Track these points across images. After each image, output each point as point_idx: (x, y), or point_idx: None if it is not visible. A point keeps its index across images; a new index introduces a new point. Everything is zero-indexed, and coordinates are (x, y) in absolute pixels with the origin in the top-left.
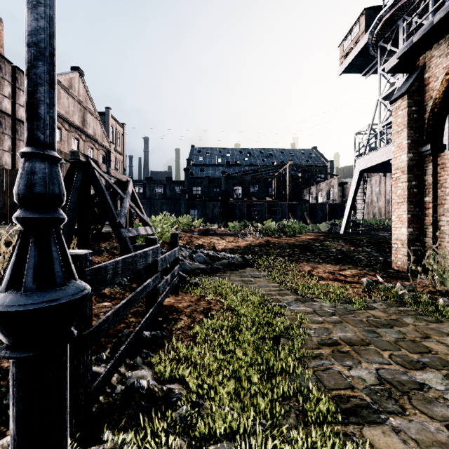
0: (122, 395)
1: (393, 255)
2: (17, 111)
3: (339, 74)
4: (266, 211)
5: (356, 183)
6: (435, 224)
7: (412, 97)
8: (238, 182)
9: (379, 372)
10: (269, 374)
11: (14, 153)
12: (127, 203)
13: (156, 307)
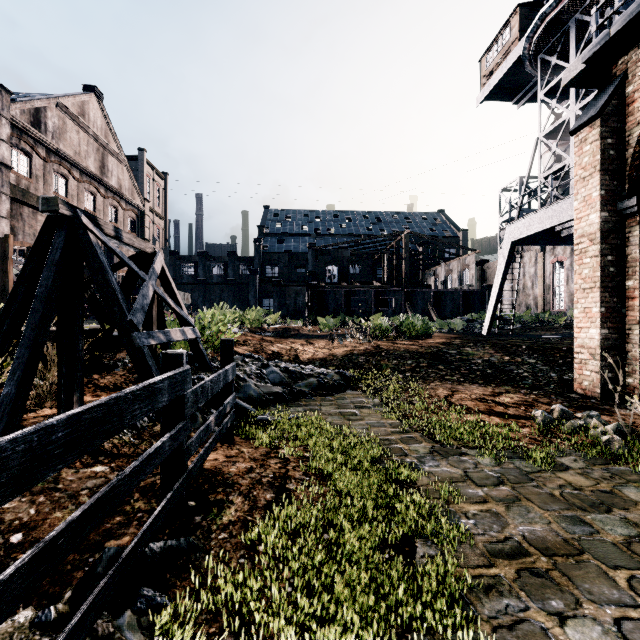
0: None
1: (575, 371)
2: None
3: (480, 102)
4: (372, 301)
5: (506, 260)
6: None
7: (608, 124)
8: (333, 259)
9: (623, 631)
10: None
11: None
12: (149, 288)
13: (180, 486)
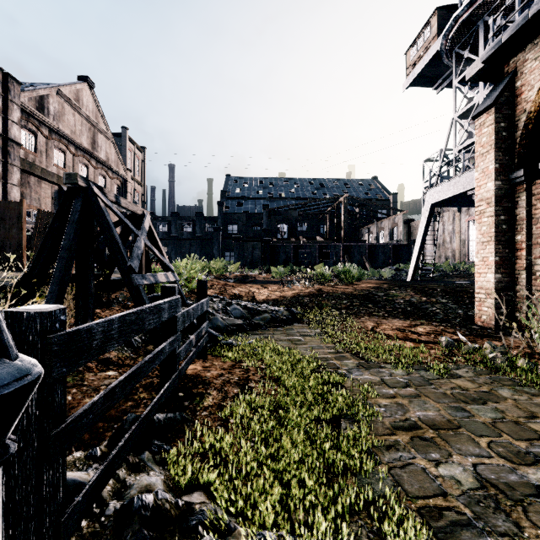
0: (114, 520)
1: (476, 308)
2: (9, 129)
3: (406, 88)
4: (316, 254)
5: (427, 219)
6: (529, 269)
7: (501, 111)
8: (283, 219)
9: (477, 470)
10: (327, 475)
11: (5, 182)
12: (142, 241)
13: (174, 379)
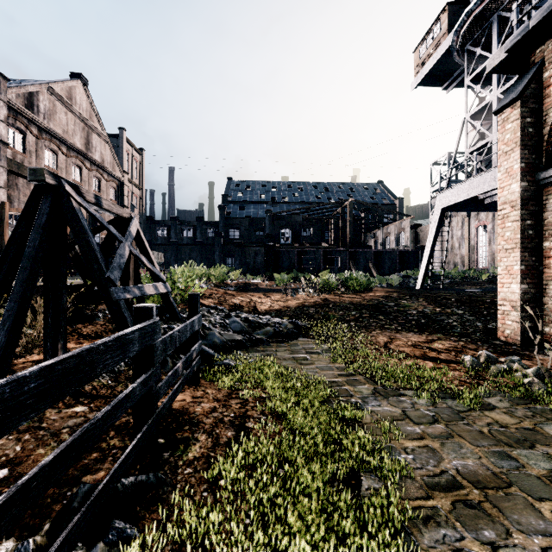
0: None
1: (498, 321)
2: None
3: (415, 87)
4: (321, 260)
5: (437, 224)
6: None
7: (527, 105)
8: (287, 224)
9: None
10: None
11: None
12: (126, 248)
13: (150, 426)
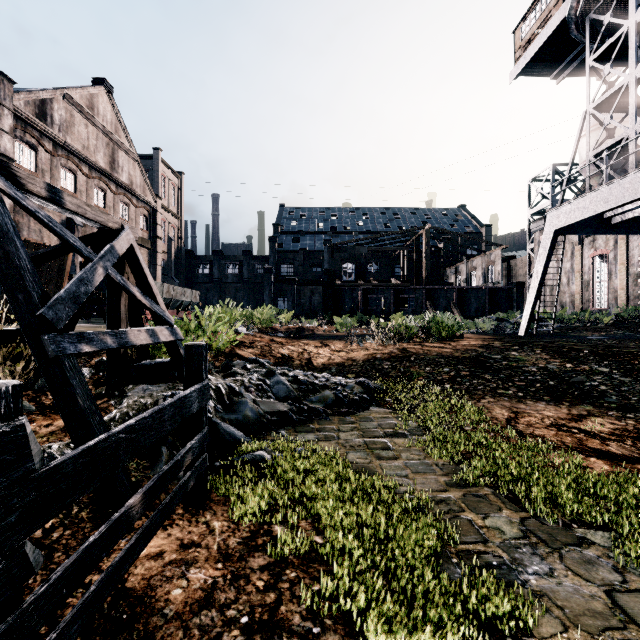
0: None
1: None
2: None
3: (515, 77)
4: (391, 300)
5: (548, 251)
6: None
7: None
8: (350, 257)
9: None
10: None
11: None
12: (97, 270)
13: None
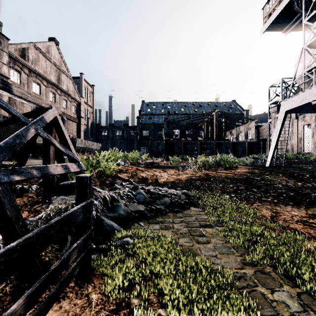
0: None
1: None
2: (0, 68)
3: (263, 32)
4: (198, 148)
5: (282, 122)
6: None
7: None
8: (177, 126)
9: None
10: None
11: None
12: (30, 130)
13: None
